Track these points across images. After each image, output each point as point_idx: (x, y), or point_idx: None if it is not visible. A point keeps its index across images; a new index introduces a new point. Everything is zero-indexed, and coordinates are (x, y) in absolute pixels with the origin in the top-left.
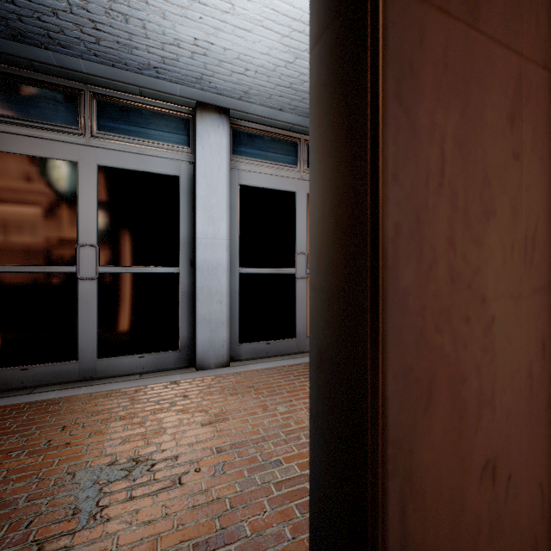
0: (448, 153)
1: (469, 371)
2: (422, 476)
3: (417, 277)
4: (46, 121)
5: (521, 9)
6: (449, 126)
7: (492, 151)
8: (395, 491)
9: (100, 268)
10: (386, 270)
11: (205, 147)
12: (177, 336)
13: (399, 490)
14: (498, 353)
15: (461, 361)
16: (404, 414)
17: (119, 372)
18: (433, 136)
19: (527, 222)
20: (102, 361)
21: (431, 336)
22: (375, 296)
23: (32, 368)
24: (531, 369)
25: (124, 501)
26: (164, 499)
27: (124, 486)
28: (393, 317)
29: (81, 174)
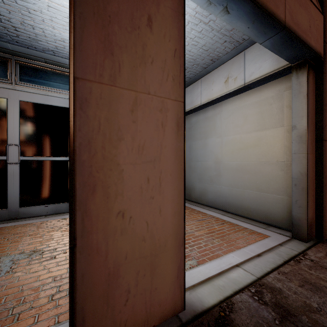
0: (102, 122)
1: (112, 184)
2: (91, 212)
3: (89, 157)
4: None
5: (136, 78)
6: (103, 115)
7: (122, 121)
8: (80, 214)
9: (21, 157)
10: (76, 155)
11: None
12: (68, 194)
13: (81, 214)
14: (125, 180)
15: (108, 181)
16: (83, 194)
17: (32, 215)
18: (95, 118)
19: (140, 141)
20: (22, 209)
21: (95, 173)
22: (72, 162)
23: None
24: (142, 186)
25: (25, 266)
26: (45, 264)
27: (26, 261)
28: (79, 167)
29: (9, 105)
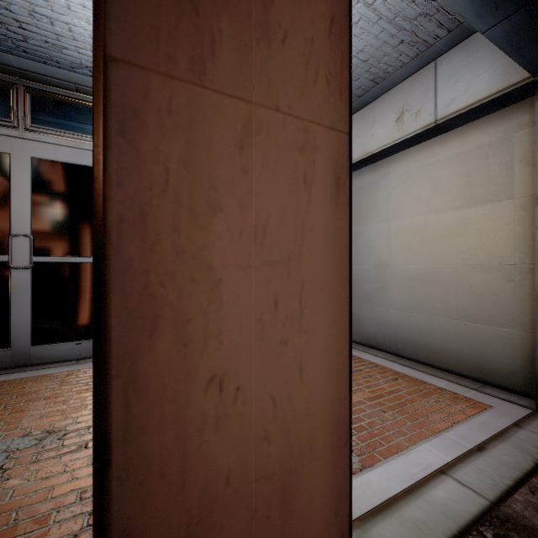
0: (172, 169)
1: (195, 314)
2: (146, 380)
3: (142, 250)
4: None
5: (251, 71)
6: (174, 152)
7: (220, 168)
8: (119, 387)
9: (34, 257)
10: (110, 245)
11: None
12: None
13: (123, 387)
14: (226, 304)
15: (186, 307)
16: (128, 338)
17: (54, 358)
18: (157, 158)
19: (257, 216)
20: (36, 348)
21: (155, 289)
22: (100, 261)
23: None
24: (262, 317)
25: (28, 464)
26: (67, 460)
27: (31, 453)
28: (117, 275)
29: (14, 165)
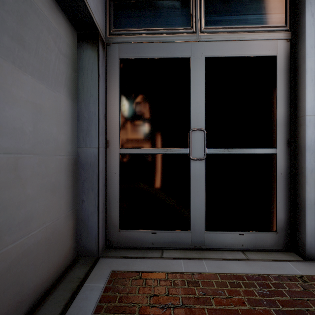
0: None
1: None
2: None
3: None
4: (167, 27)
5: None
6: None
7: None
8: None
9: (206, 149)
10: None
11: (314, 14)
12: (274, 217)
13: None
14: None
15: None
16: None
17: (222, 245)
18: None
19: None
20: (208, 233)
21: None
22: None
23: (158, 233)
24: None
25: None
26: None
27: None
28: None
29: (192, 67)
